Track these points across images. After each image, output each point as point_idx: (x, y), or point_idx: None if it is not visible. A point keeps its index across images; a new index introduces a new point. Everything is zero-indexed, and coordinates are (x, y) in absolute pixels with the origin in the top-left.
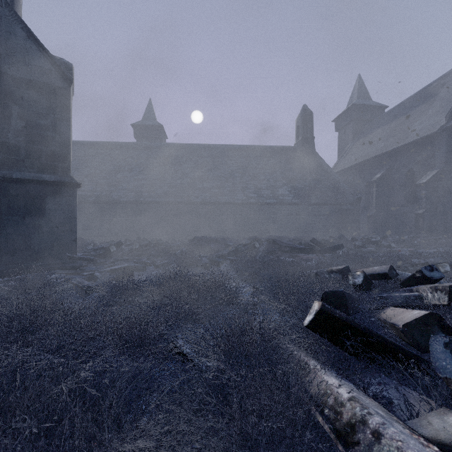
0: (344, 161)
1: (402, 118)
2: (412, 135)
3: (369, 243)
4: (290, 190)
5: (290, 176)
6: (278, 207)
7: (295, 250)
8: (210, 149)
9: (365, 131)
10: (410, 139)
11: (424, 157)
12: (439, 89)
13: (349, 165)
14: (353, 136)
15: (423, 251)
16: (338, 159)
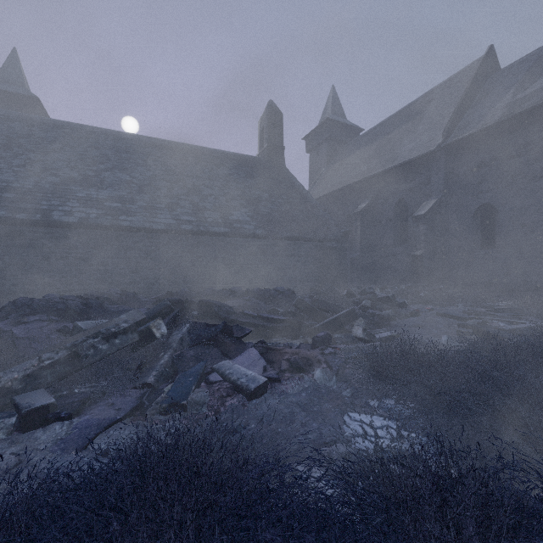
0: (318, 188)
1: (385, 138)
2: (402, 156)
3: (376, 300)
4: (252, 215)
5: (252, 195)
6: (232, 240)
7: (264, 330)
8: (118, 138)
9: (341, 154)
10: (401, 160)
11: (417, 184)
12: (426, 106)
13: (325, 193)
14: (327, 159)
15: (446, 311)
16: (311, 186)
